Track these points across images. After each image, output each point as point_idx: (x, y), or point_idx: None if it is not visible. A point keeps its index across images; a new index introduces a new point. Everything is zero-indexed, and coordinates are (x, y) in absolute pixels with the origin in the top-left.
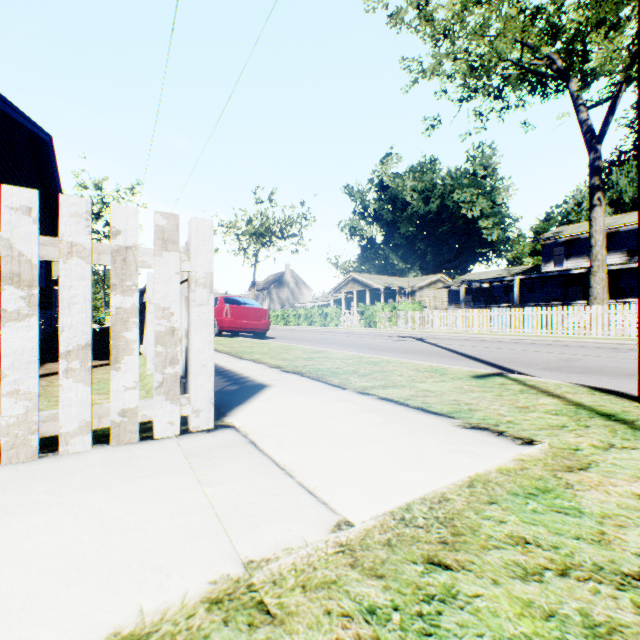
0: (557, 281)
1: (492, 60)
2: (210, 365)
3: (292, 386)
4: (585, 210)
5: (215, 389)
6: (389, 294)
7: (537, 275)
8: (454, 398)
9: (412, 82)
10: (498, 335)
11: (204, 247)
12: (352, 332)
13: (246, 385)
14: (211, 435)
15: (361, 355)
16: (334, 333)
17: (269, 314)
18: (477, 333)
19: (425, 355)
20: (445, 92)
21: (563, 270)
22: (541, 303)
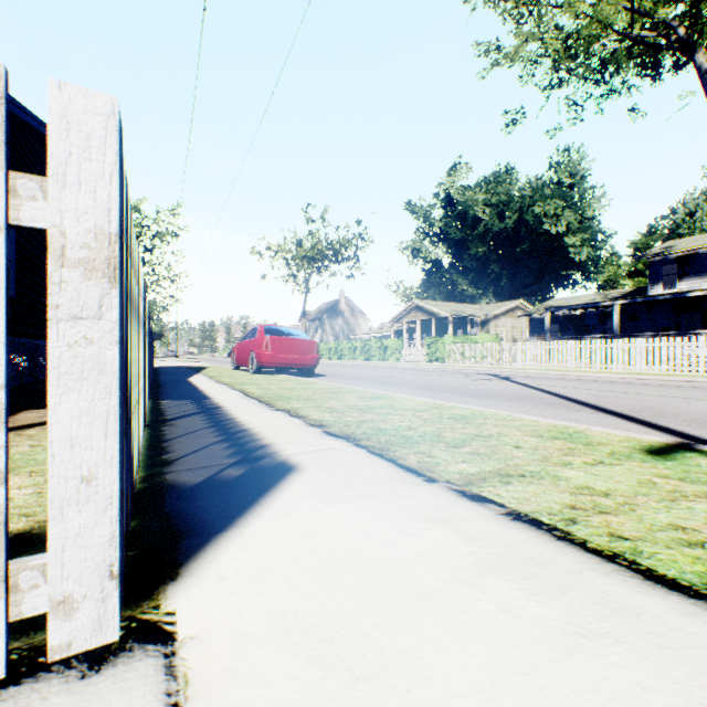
0: (668, 306)
1: (592, 33)
2: (106, 477)
3: (337, 470)
4: (699, 221)
5: (203, 476)
6: (458, 324)
7: (643, 299)
8: (669, 519)
9: (491, 64)
10: (605, 373)
11: (87, 164)
12: (417, 368)
13: (259, 466)
14: (79, 697)
15: (439, 403)
16: (396, 369)
17: (318, 347)
18: (575, 370)
19: (525, 402)
20: (532, 76)
21: (678, 292)
22: (649, 333)
